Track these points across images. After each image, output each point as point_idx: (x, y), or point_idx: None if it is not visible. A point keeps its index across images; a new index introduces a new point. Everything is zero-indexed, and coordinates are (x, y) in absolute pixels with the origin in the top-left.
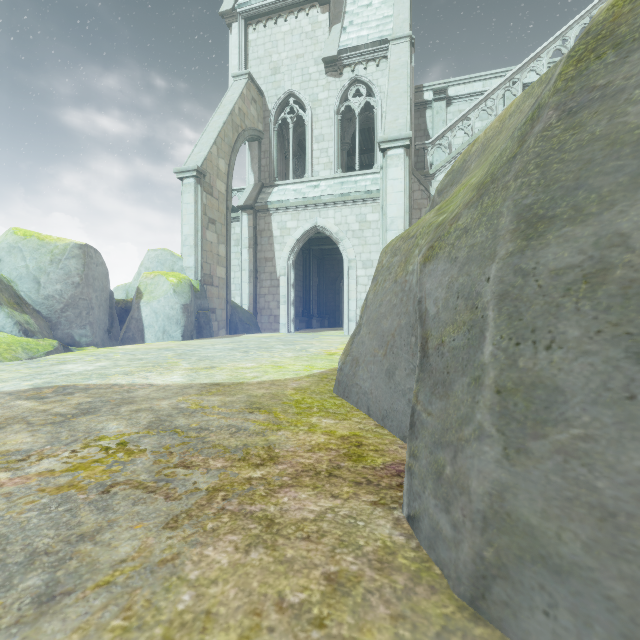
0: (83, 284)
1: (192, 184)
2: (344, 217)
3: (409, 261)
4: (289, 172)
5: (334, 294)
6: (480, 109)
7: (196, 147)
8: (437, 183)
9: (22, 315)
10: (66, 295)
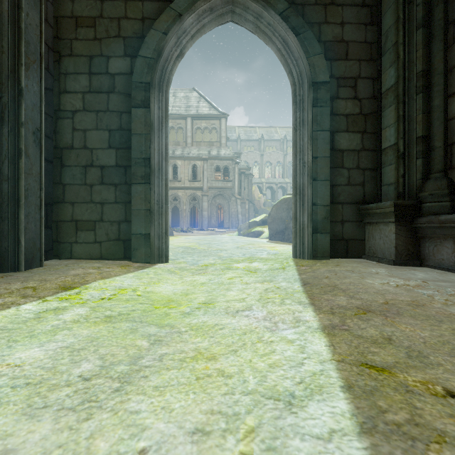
0: None
1: None
2: None
3: None
4: None
5: None
6: None
7: None
8: None
9: None
10: None
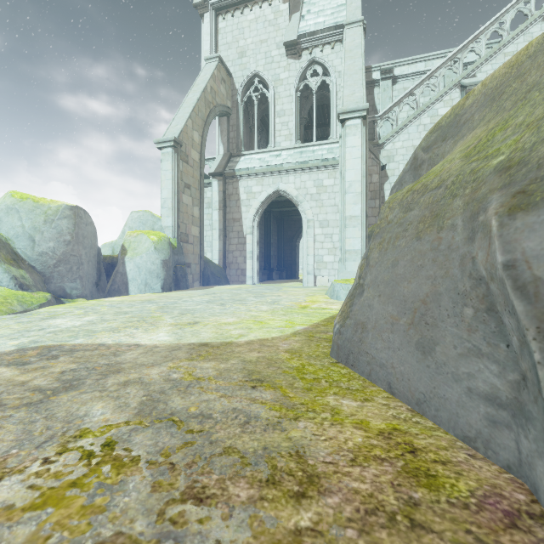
0: (74, 242)
1: (170, 153)
2: (303, 182)
3: (443, 215)
4: (253, 144)
5: (291, 250)
6: (424, 86)
7: (173, 121)
8: (385, 152)
9: (18, 270)
10: (58, 252)
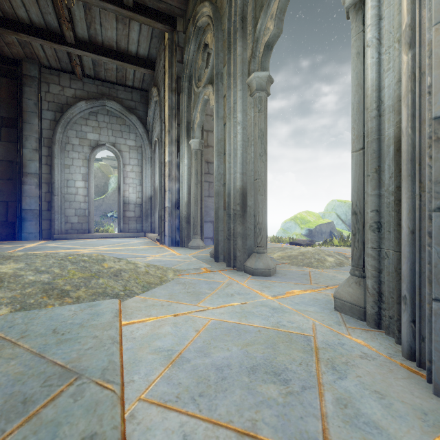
0: None
1: None
2: None
3: None
4: None
5: None
6: None
7: None
8: None
9: (345, 225)
10: None
